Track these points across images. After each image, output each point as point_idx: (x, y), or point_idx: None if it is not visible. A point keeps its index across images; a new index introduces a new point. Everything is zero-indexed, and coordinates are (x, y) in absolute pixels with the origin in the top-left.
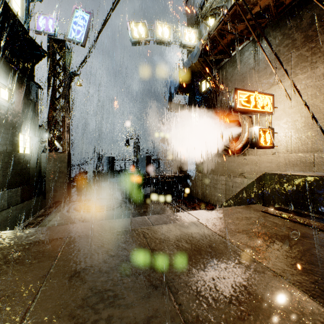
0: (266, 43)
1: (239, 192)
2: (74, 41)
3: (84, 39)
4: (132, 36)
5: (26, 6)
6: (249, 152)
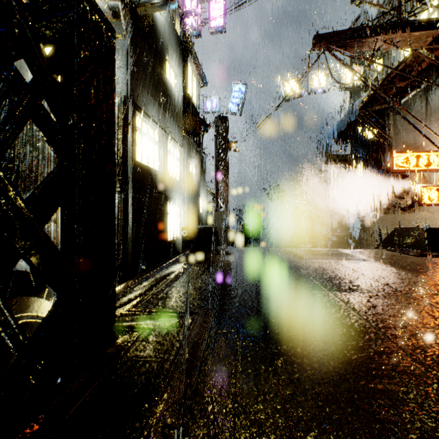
0: (438, 94)
1: (381, 242)
2: (233, 113)
3: (241, 109)
4: (285, 94)
5: (198, 95)
6: (420, 209)
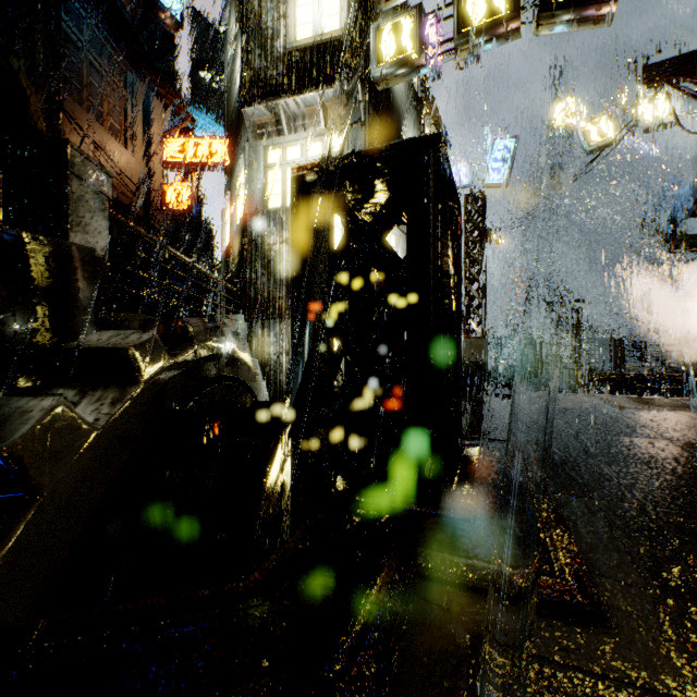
0: None
1: None
2: (493, 185)
3: (506, 178)
4: (587, 143)
5: None
6: None
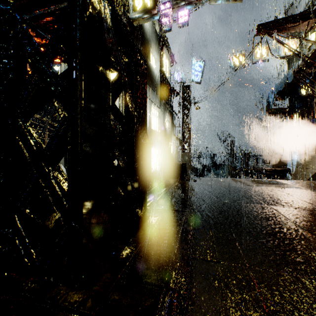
0: None
1: (312, 175)
2: (194, 82)
3: (200, 79)
4: (234, 66)
5: (170, 71)
6: None
